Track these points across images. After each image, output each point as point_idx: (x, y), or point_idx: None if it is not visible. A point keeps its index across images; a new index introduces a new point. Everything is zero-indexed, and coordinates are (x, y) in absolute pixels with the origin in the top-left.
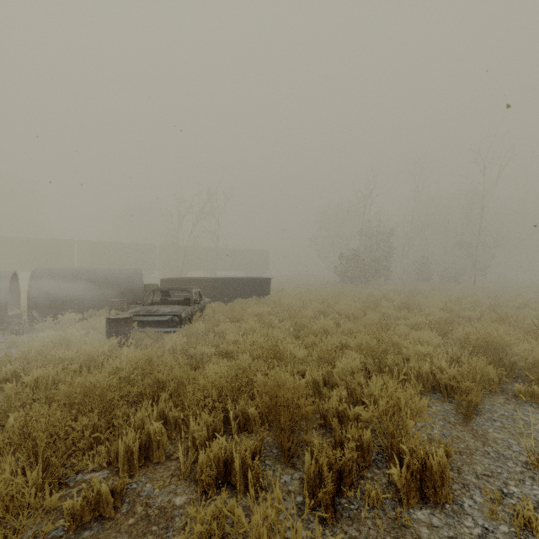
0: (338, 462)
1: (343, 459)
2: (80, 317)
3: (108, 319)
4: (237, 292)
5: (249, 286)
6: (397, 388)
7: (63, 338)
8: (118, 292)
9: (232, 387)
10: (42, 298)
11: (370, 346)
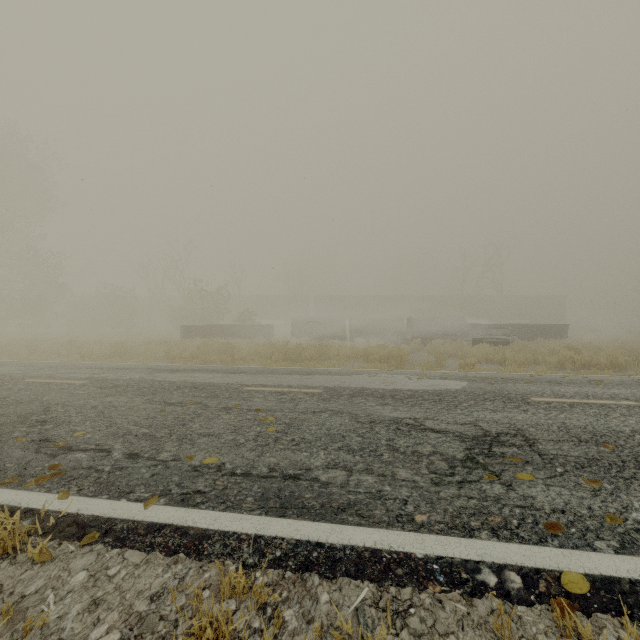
0: (587, 360)
1: (589, 359)
2: (443, 341)
3: (474, 339)
4: (533, 335)
5: (546, 331)
6: (634, 364)
7: (454, 346)
8: (453, 330)
9: (551, 355)
10: (418, 332)
11: (629, 352)
